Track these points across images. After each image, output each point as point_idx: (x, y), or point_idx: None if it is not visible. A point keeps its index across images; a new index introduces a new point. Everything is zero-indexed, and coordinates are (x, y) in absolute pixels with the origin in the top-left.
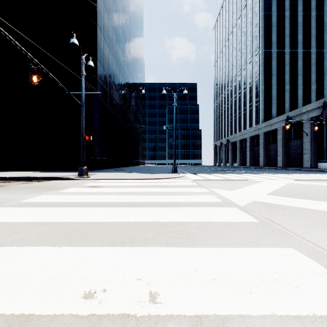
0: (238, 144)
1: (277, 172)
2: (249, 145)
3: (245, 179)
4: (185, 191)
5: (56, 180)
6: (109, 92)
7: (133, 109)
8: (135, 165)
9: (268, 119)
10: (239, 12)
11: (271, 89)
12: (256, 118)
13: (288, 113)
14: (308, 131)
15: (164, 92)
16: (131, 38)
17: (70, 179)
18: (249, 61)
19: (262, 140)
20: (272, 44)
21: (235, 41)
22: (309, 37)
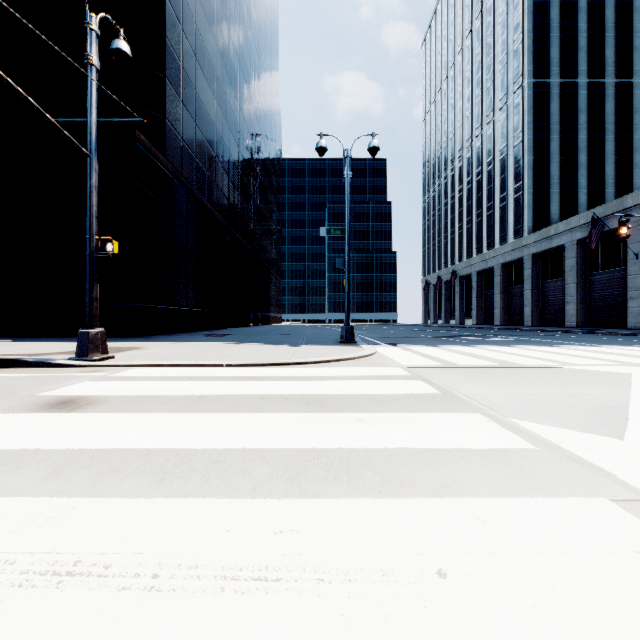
0: (475, 281)
1: (595, 342)
2: (500, 282)
3: (555, 363)
4: (419, 445)
5: (4, 369)
6: (197, 160)
7: (255, 206)
8: (260, 324)
9: (542, 227)
10: (477, 5)
11: (549, 162)
12: (516, 225)
13: (591, 210)
14: (639, 249)
15: (321, 143)
16: (251, 54)
17: (47, 365)
18: (499, 104)
19: (530, 270)
20: (550, 66)
21: (470, 66)
22: (630, 51)
